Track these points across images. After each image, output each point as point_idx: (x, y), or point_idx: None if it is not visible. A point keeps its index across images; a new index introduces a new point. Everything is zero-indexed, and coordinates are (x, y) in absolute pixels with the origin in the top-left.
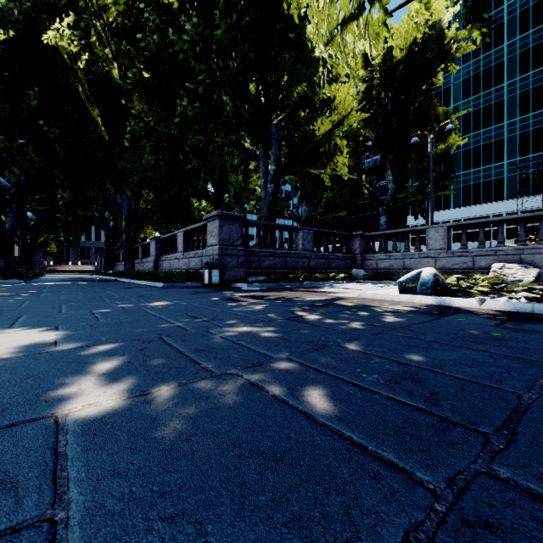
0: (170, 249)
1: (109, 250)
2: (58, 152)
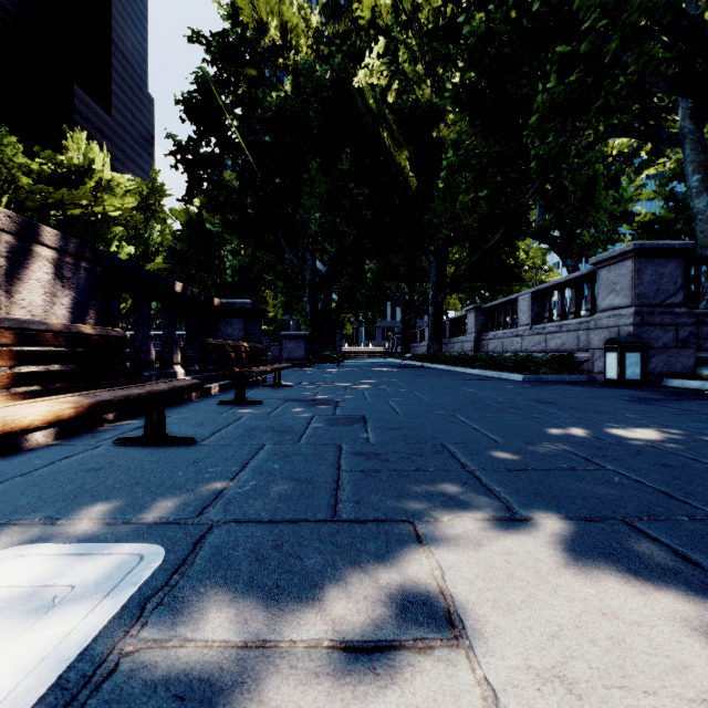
0: (498, 321)
1: (405, 329)
2: (366, 216)
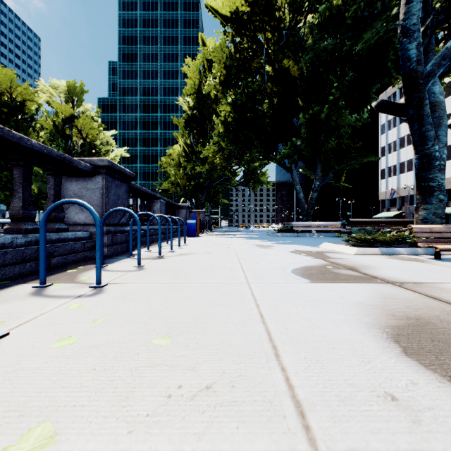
0: None
1: None
2: None
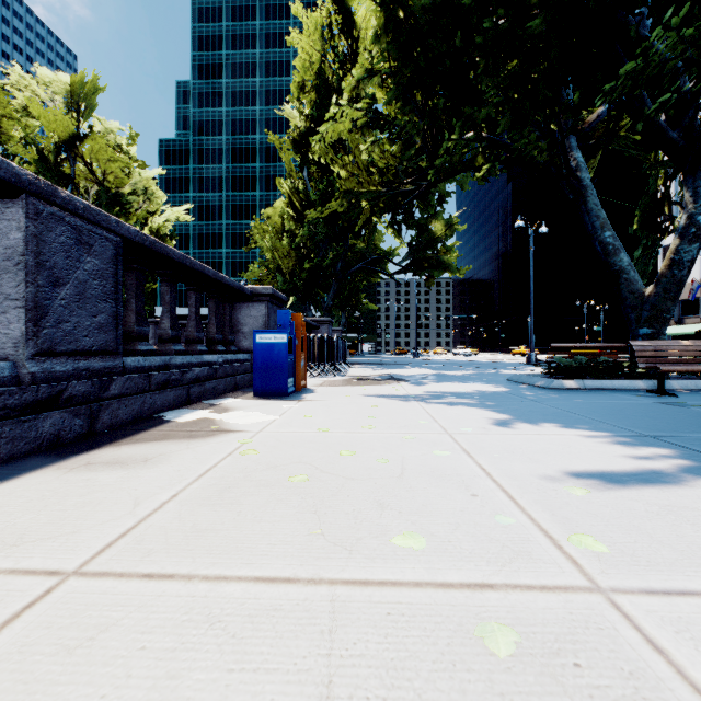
0: None
1: None
2: None
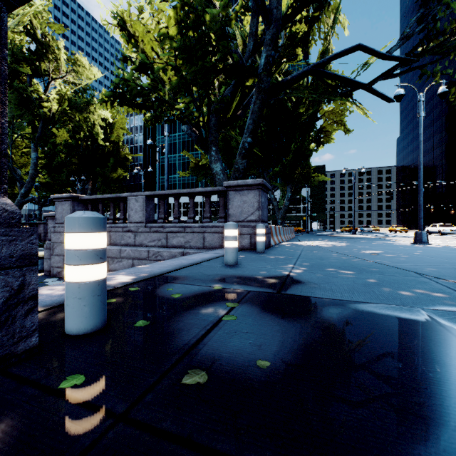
0: None
1: None
2: None
